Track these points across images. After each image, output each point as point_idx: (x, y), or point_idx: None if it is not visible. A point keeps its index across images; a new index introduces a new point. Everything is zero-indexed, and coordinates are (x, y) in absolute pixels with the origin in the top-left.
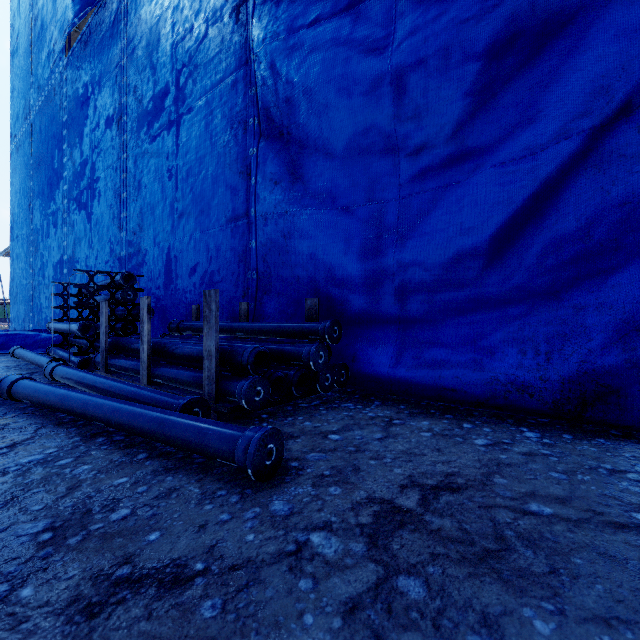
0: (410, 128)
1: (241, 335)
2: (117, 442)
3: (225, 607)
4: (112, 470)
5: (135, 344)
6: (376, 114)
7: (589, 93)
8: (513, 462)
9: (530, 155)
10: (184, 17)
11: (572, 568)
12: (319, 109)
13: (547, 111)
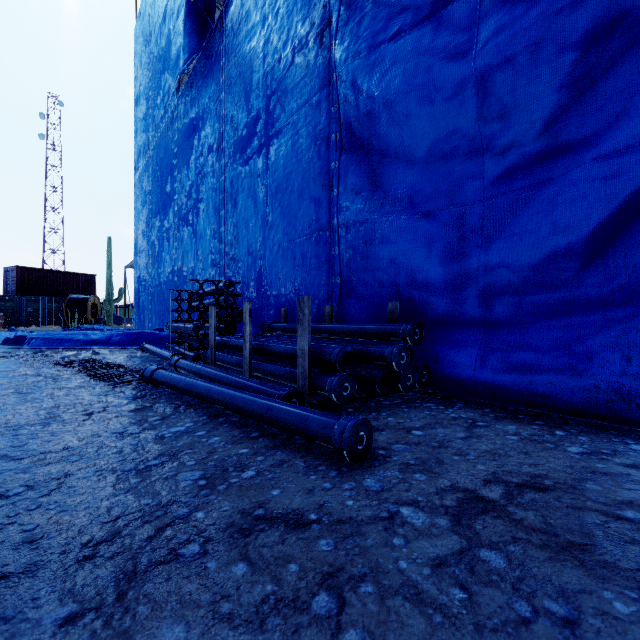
0: (496, 128)
1: (325, 336)
2: (234, 422)
3: (337, 546)
4: (235, 443)
5: (237, 342)
6: (459, 118)
7: None
8: (611, 472)
9: (639, 144)
10: (273, 49)
11: None
12: (400, 119)
13: None
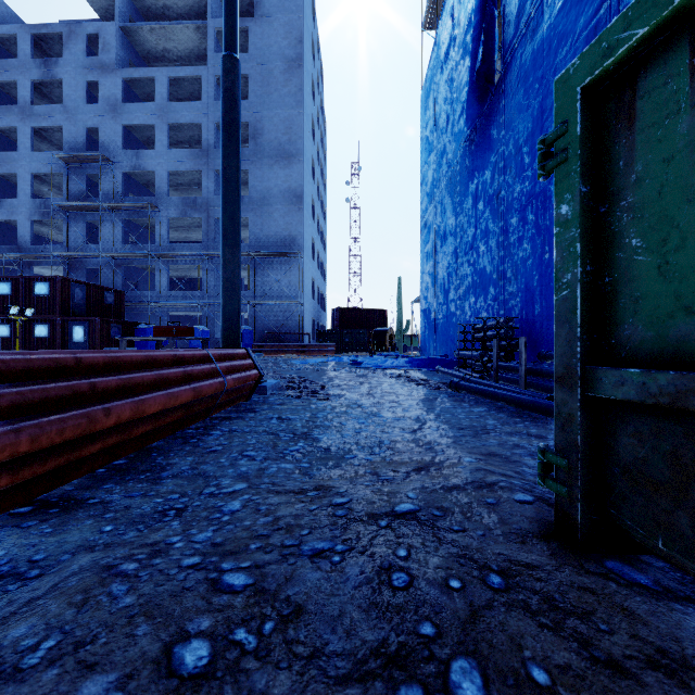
0: None
1: None
2: (512, 411)
3: None
4: (513, 417)
5: (515, 367)
6: None
7: None
8: None
9: None
10: (550, 105)
11: None
12: None
13: None
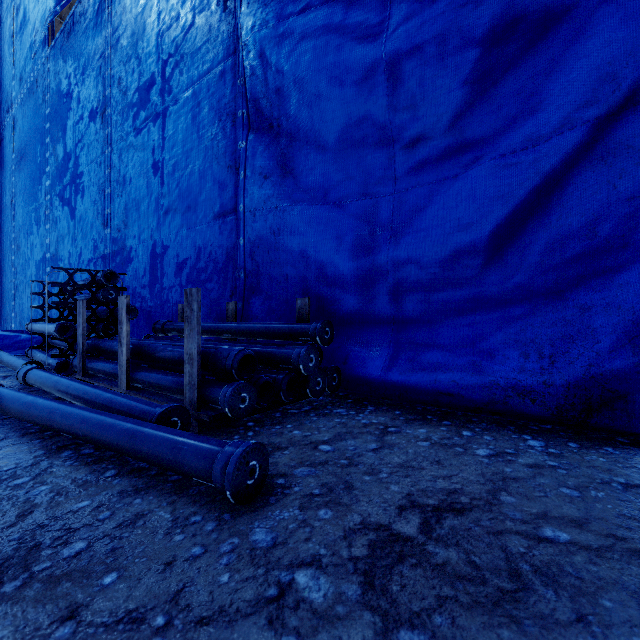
0: (405, 119)
1: (228, 336)
2: (85, 456)
3: None
4: (73, 491)
5: (115, 346)
6: (370, 104)
7: (595, 81)
8: (519, 476)
9: (532, 146)
10: (170, 5)
11: (602, 614)
12: (310, 99)
13: (550, 100)
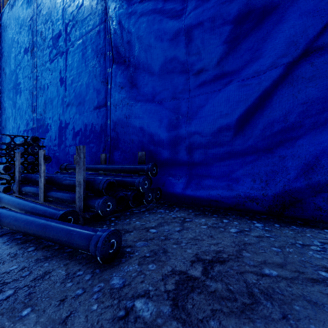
0: (194, 59)
1: (101, 172)
2: (16, 240)
3: None
4: (8, 260)
5: (37, 177)
6: (176, 51)
7: (287, 44)
8: (252, 242)
9: (257, 76)
10: None
11: (295, 313)
12: (145, 47)
13: (266, 53)
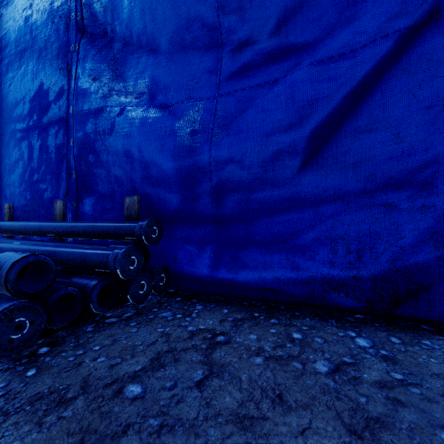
0: (233, 21)
1: (52, 236)
2: None
3: None
4: None
5: None
6: (198, 5)
7: None
8: (381, 412)
9: (351, 52)
10: None
11: None
12: (140, 1)
13: (366, 10)
